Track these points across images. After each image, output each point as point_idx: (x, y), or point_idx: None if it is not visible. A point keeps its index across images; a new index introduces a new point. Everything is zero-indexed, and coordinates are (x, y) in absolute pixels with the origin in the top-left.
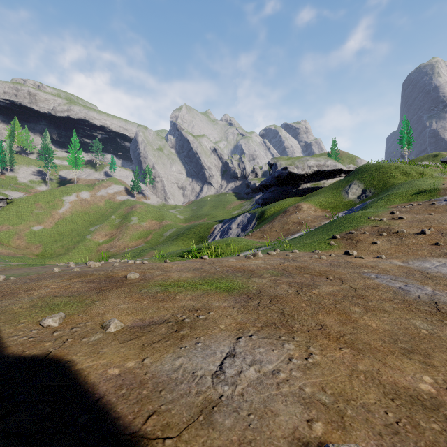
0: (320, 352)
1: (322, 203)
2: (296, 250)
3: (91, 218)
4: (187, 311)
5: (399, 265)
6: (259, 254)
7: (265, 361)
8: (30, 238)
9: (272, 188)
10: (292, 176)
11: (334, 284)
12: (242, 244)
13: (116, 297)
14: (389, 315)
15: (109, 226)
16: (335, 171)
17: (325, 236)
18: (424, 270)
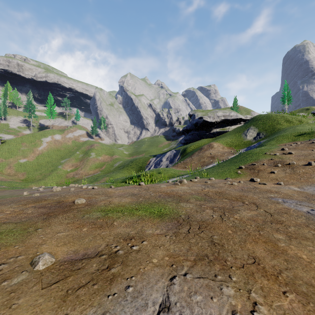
0: (264, 300)
1: (228, 143)
2: (212, 178)
3: (61, 153)
4: (122, 240)
5: (297, 190)
6: (184, 181)
7: None
8: (17, 168)
9: (191, 132)
10: (206, 123)
11: (251, 209)
12: (170, 173)
13: (59, 224)
14: (313, 243)
15: (74, 159)
16: (237, 120)
17: (233, 167)
18: None
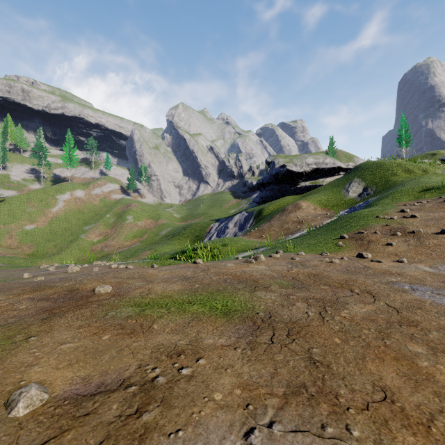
0: None
1: (322, 201)
2: (302, 252)
3: (85, 217)
4: (164, 356)
5: (429, 271)
6: (261, 257)
7: None
8: (22, 237)
9: (269, 187)
10: (291, 174)
11: (365, 301)
12: (240, 244)
13: (66, 328)
14: None
15: (103, 225)
16: (334, 169)
17: (331, 236)
18: None
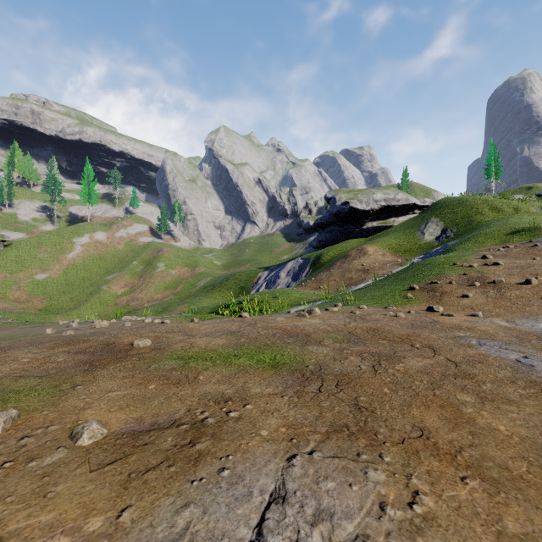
0: (430, 488)
1: (392, 246)
2: (364, 305)
3: (107, 264)
4: (212, 402)
5: (505, 325)
6: (316, 311)
7: (338, 512)
8: (32, 289)
9: (329, 228)
10: (355, 212)
11: (424, 355)
12: (293, 297)
13: (111, 378)
14: (518, 408)
15: (129, 274)
16: (407, 206)
17: (400, 287)
18: (541, 334)
